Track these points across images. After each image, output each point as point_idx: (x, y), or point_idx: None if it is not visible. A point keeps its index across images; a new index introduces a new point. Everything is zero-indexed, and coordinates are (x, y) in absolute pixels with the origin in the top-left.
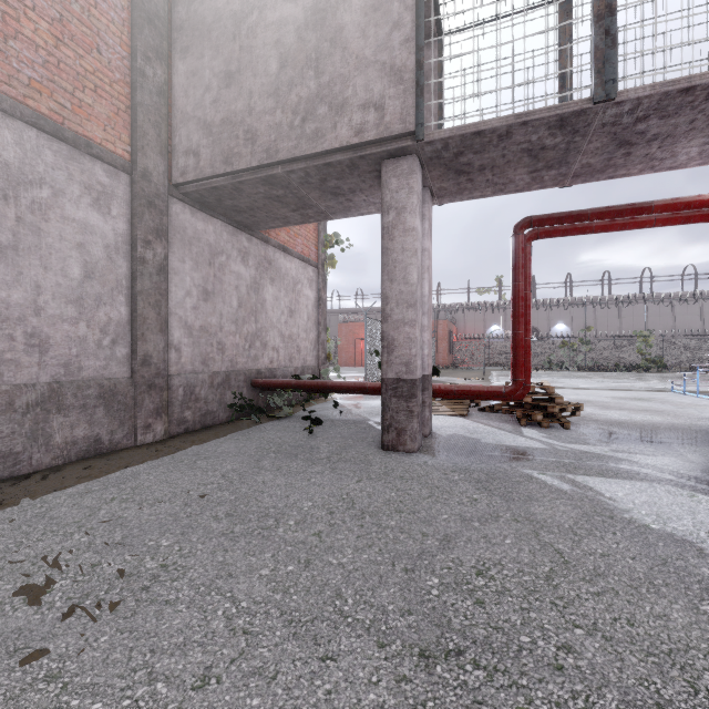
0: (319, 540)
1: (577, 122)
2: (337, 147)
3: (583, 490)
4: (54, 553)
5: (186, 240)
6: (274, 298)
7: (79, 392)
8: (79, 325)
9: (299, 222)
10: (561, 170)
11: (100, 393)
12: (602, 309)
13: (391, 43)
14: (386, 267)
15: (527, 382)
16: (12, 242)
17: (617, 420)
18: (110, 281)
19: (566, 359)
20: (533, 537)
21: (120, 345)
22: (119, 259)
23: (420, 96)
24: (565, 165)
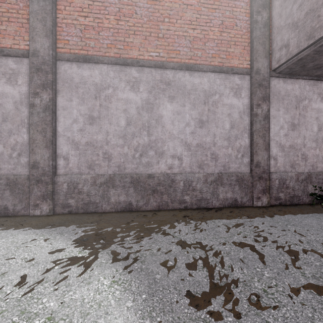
0: None
1: None
2: None
3: None
4: (215, 249)
5: (280, 98)
6: None
7: (228, 178)
8: (228, 149)
9: None
10: None
11: (236, 179)
12: None
13: None
14: None
15: None
16: (206, 119)
17: None
18: (240, 128)
19: None
20: None
21: (245, 157)
22: (244, 117)
23: None
24: None
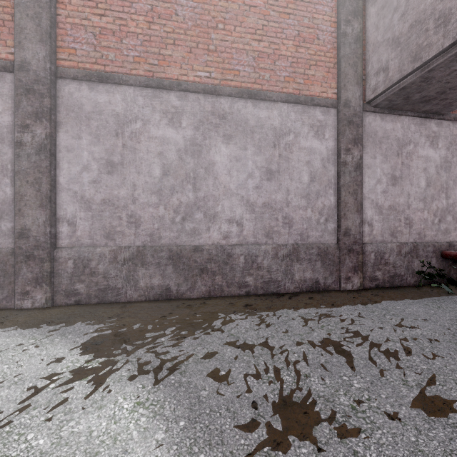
0: None
1: None
2: None
3: None
4: (286, 352)
5: (376, 141)
6: None
7: (307, 251)
8: (307, 210)
9: None
10: None
11: (318, 252)
12: None
13: None
14: None
15: None
16: (277, 168)
17: None
18: (324, 181)
19: None
20: None
21: (330, 222)
22: (329, 166)
23: None
24: None
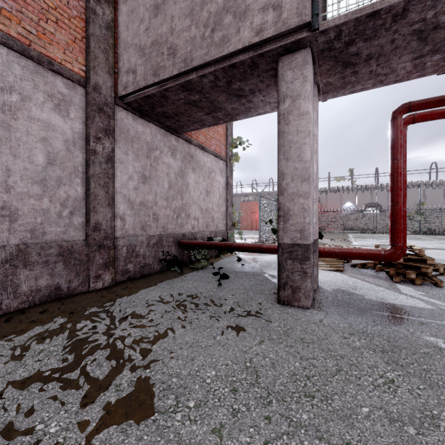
0: (219, 443)
1: None
2: (240, 48)
3: None
4: None
5: (129, 139)
6: (195, 182)
7: (42, 251)
8: (43, 200)
9: (212, 124)
10: None
11: (59, 252)
12: (430, 190)
13: None
14: (282, 148)
15: (404, 246)
16: None
17: None
18: (68, 167)
19: None
20: None
21: (76, 215)
22: (75, 151)
23: None
24: None
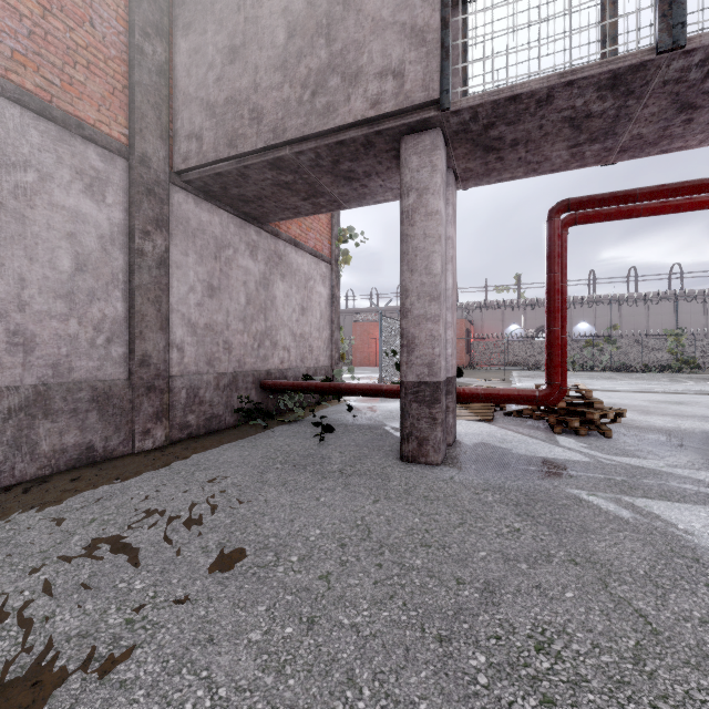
0: (327, 585)
1: (633, 80)
2: (350, 122)
3: (648, 518)
4: (3, 597)
5: (190, 232)
6: (284, 295)
7: (69, 395)
8: (69, 322)
9: (310, 212)
10: (606, 143)
11: (93, 396)
12: (627, 307)
13: (412, 1)
14: (405, 256)
15: (563, 385)
16: None
17: (663, 427)
18: (104, 275)
19: (590, 359)
20: (601, 589)
21: (116, 344)
22: (114, 251)
23: (445, 59)
24: (612, 137)
